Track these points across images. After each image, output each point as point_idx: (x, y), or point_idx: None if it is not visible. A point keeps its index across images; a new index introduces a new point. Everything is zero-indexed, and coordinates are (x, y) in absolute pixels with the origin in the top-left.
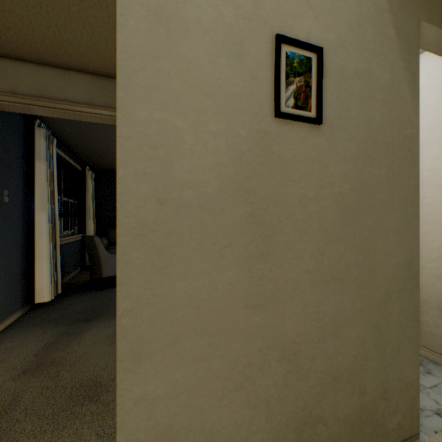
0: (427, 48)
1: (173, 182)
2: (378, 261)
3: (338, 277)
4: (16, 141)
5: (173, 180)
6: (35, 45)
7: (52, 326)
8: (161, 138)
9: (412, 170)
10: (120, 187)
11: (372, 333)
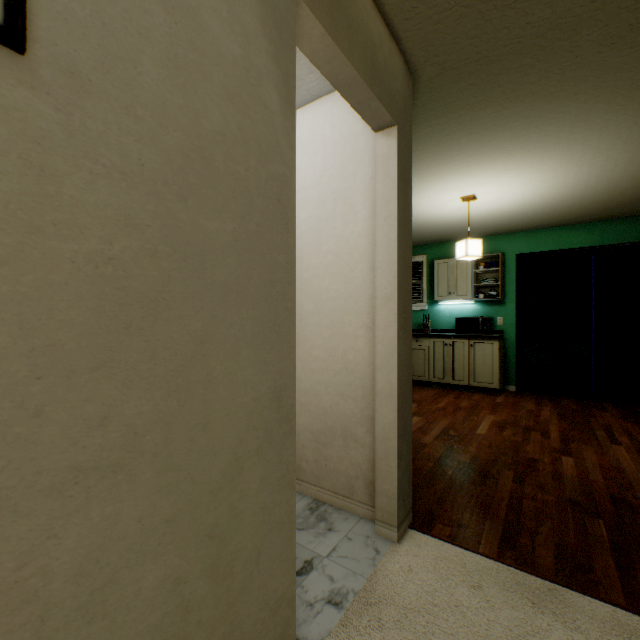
0: (317, 63)
1: None
2: (218, 402)
3: (100, 463)
4: None
5: None
6: None
7: None
8: None
9: (285, 237)
10: None
11: (203, 553)
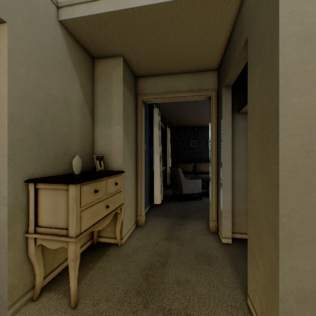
0: None
1: (315, 139)
2: None
3: None
4: (147, 117)
5: (315, 137)
6: (168, 66)
7: (166, 217)
8: (306, 112)
9: None
10: (280, 144)
11: None
